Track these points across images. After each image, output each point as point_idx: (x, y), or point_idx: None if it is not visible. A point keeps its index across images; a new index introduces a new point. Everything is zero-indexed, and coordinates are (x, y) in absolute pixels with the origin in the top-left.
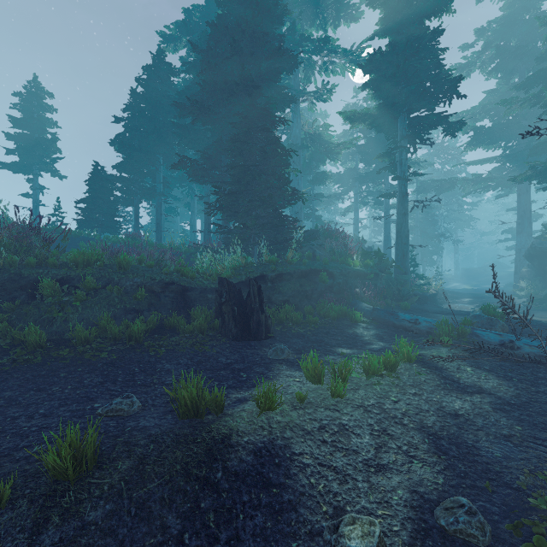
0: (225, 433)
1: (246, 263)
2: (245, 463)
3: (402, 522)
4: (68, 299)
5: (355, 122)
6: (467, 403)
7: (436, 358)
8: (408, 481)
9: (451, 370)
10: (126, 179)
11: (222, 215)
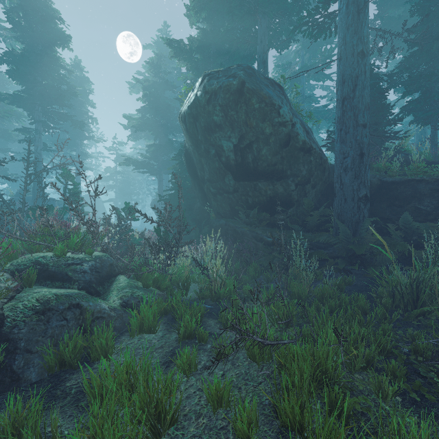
0: None
1: None
2: None
3: None
4: None
5: None
6: None
7: None
8: None
9: None
10: None
11: None
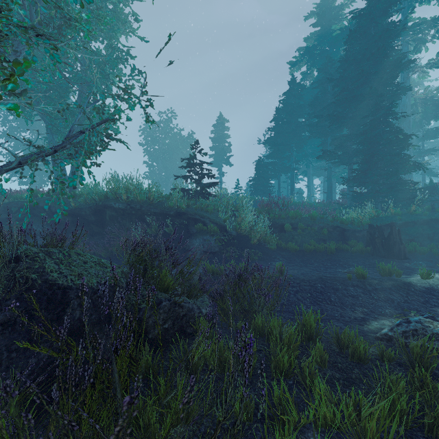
0: (408, 282)
1: (377, 215)
2: (422, 289)
3: None
4: (294, 233)
5: None
6: None
7: None
8: None
9: None
10: (273, 164)
11: (352, 184)
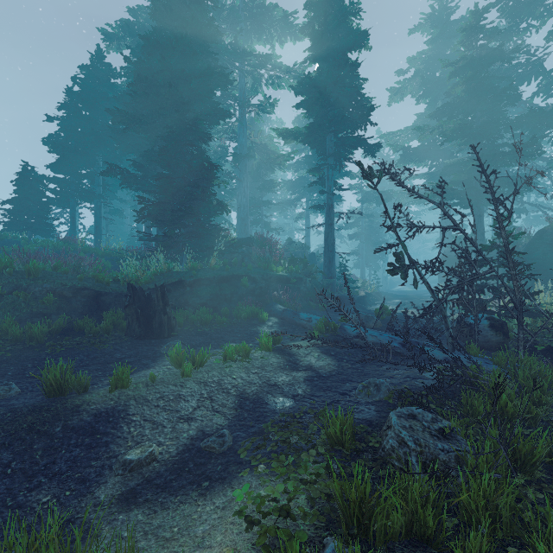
0: (77, 404)
1: (168, 269)
2: (84, 422)
3: (178, 447)
4: None
5: (288, 138)
6: (289, 377)
7: (296, 347)
8: (202, 425)
9: (300, 356)
10: (60, 181)
11: (152, 223)
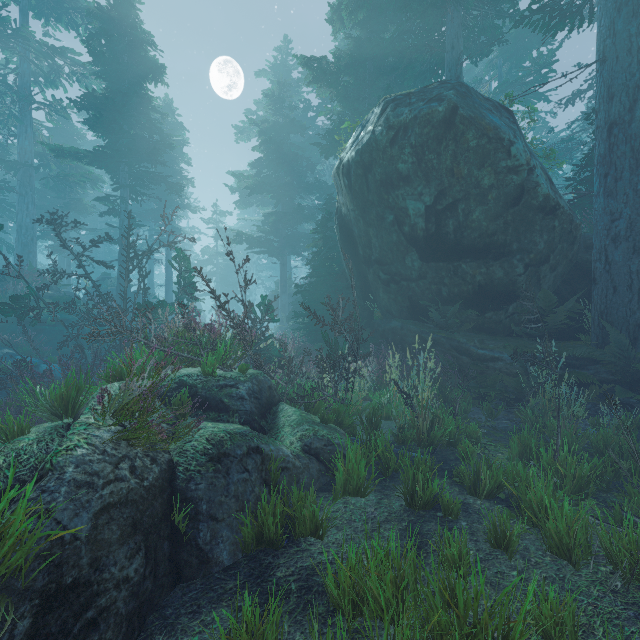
0: None
1: None
2: None
3: None
4: None
5: (67, 157)
6: None
7: None
8: None
9: None
10: None
11: None
